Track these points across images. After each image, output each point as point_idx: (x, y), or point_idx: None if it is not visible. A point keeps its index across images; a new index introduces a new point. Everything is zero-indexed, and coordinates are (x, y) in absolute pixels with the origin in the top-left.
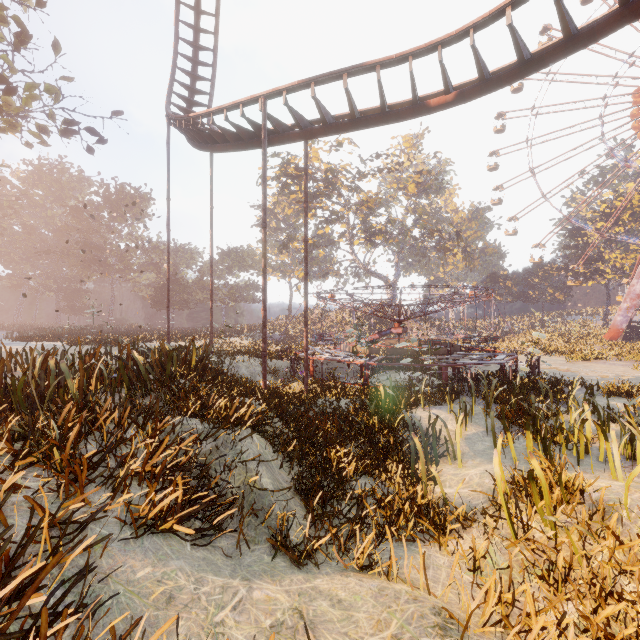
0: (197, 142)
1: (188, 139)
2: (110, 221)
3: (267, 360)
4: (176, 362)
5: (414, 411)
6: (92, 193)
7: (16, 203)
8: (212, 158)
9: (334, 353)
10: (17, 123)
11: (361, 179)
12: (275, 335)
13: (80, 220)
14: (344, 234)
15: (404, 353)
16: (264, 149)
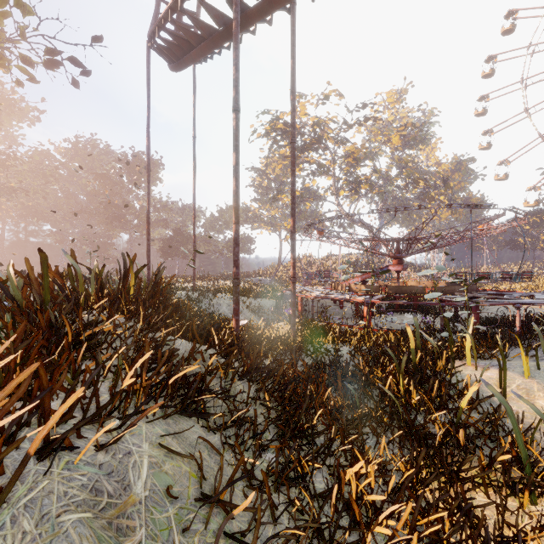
0: (175, 60)
1: (169, 65)
2: (128, 185)
3: (251, 298)
4: (81, 281)
5: (459, 369)
6: (114, 161)
7: (56, 172)
8: (194, 85)
9: (325, 291)
10: (2, 55)
11: (347, 128)
12: (265, 280)
13: (105, 184)
14: (329, 188)
15: (410, 291)
16: (236, 4)
